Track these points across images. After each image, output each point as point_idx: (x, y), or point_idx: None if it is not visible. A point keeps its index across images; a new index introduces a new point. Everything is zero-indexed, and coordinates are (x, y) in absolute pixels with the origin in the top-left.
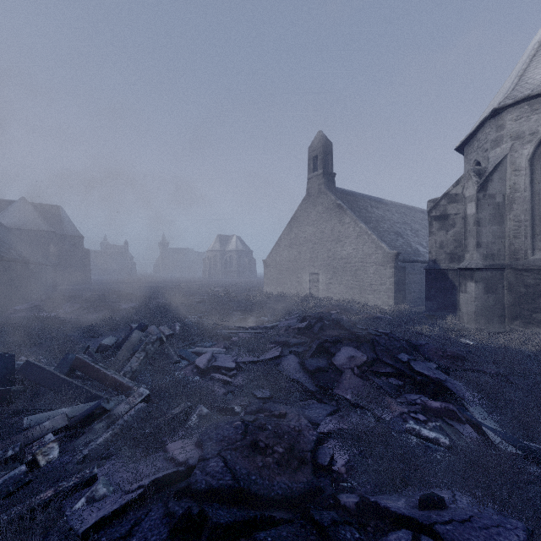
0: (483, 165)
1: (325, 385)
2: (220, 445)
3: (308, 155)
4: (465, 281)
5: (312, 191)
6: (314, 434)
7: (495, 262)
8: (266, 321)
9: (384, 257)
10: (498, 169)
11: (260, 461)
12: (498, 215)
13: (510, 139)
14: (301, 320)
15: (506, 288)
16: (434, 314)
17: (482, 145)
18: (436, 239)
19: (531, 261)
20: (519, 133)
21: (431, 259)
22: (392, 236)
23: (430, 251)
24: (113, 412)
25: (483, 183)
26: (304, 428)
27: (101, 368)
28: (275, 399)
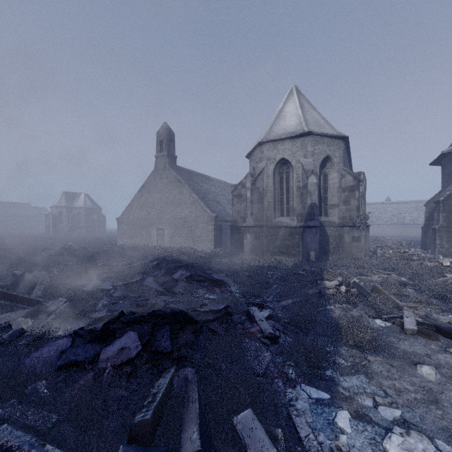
0: (256, 170)
1: (169, 288)
2: (121, 308)
3: (156, 139)
4: (246, 233)
5: (159, 167)
6: (163, 303)
7: (259, 223)
8: (126, 264)
9: (208, 218)
10: (260, 174)
11: (141, 309)
12: (261, 198)
13: (266, 159)
14: (153, 260)
15: (264, 237)
16: (235, 253)
17: (255, 159)
18: (236, 209)
19: (273, 223)
20: (269, 157)
21: (233, 220)
22: (214, 204)
23: (233, 215)
24: (48, 310)
25: (254, 181)
26: (159, 302)
27: (18, 294)
28: (142, 297)
